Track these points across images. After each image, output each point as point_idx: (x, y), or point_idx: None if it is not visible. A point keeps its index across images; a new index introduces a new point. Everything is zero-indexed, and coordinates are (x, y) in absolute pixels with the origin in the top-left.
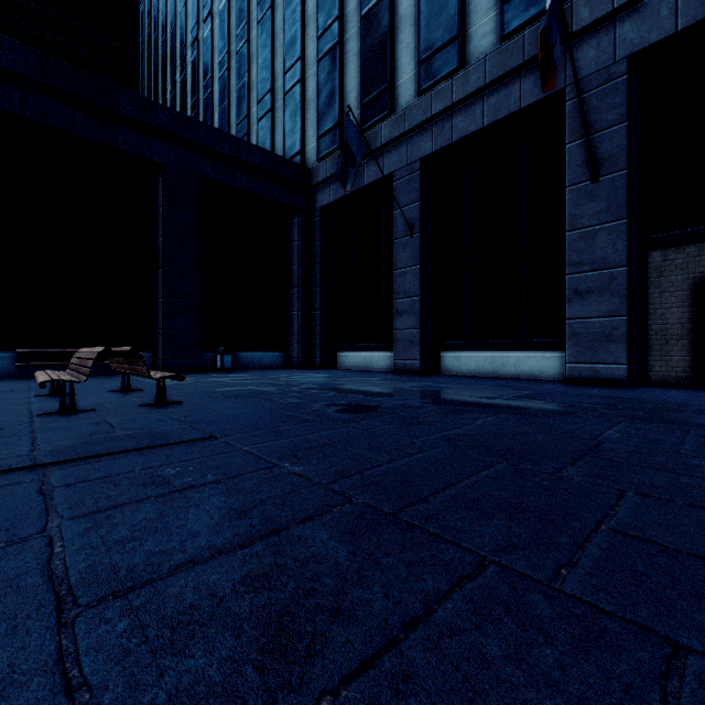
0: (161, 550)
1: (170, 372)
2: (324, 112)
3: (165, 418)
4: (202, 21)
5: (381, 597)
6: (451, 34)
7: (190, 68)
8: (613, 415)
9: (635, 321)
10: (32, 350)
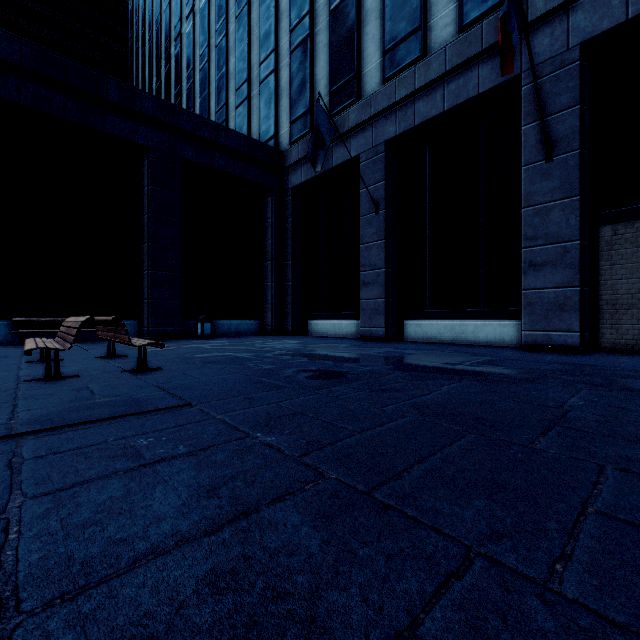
0: (122, 537)
1: (154, 339)
2: (296, 100)
3: (144, 384)
4: (184, 18)
5: (360, 602)
6: (413, 26)
7: (173, 61)
8: (572, 382)
9: (587, 291)
10: (27, 319)
